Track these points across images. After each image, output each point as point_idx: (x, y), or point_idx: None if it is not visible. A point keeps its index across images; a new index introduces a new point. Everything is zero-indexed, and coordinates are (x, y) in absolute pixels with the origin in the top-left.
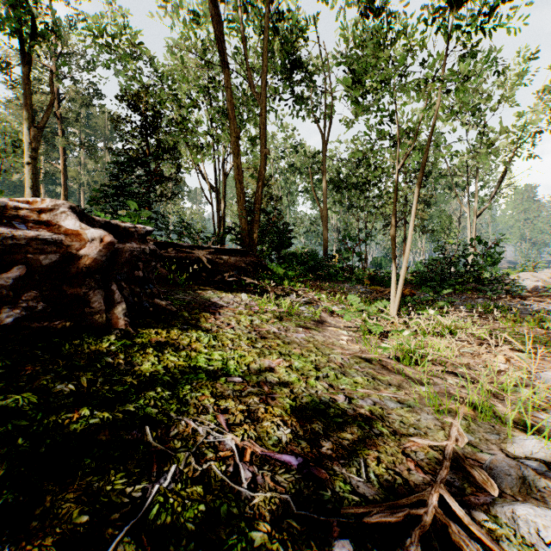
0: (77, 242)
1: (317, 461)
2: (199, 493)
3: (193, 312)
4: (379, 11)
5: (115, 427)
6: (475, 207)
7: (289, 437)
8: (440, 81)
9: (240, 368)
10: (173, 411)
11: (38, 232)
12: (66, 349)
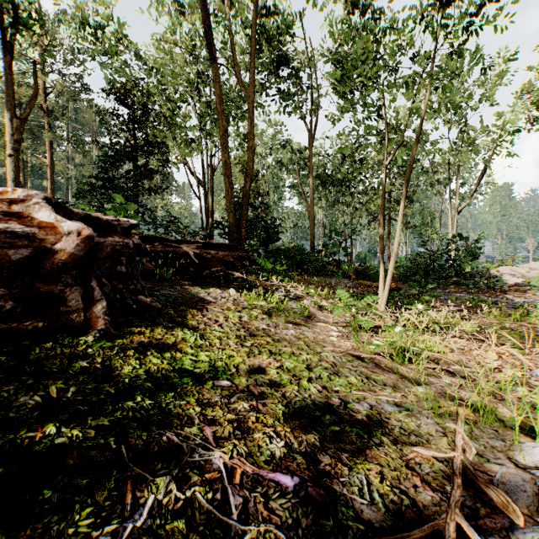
0: (52, 235)
1: (315, 479)
2: (180, 530)
3: (179, 308)
4: (365, 10)
5: (85, 447)
6: (456, 204)
7: (283, 451)
8: (429, 75)
9: (229, 369)
10: (154, 423)
11: (8, 224)
12: (37, 353)
